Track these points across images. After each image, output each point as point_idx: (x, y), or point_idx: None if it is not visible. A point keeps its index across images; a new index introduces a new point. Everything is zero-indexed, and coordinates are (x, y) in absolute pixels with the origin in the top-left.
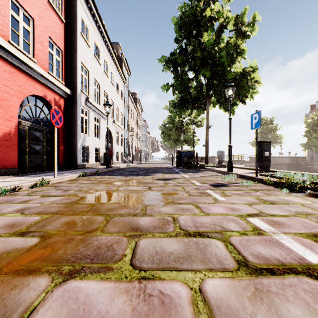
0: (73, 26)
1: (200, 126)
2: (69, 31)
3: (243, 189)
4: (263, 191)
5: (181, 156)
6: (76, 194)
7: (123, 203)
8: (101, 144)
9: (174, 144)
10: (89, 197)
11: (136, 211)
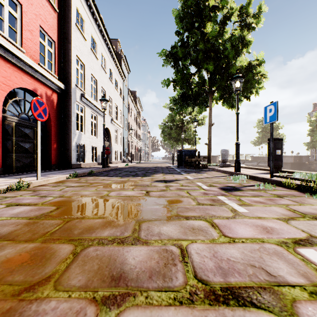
0: (67, 16)
1: (201, 125)
2: (63, 21)
3: (262, 194)
4: (289, 198)
5: (182, 155)
6: (54, 202)
7: (110, 218)
8: (98, 142)
9: (175, 143)
10: (67, 206)
11: (125, 234)
